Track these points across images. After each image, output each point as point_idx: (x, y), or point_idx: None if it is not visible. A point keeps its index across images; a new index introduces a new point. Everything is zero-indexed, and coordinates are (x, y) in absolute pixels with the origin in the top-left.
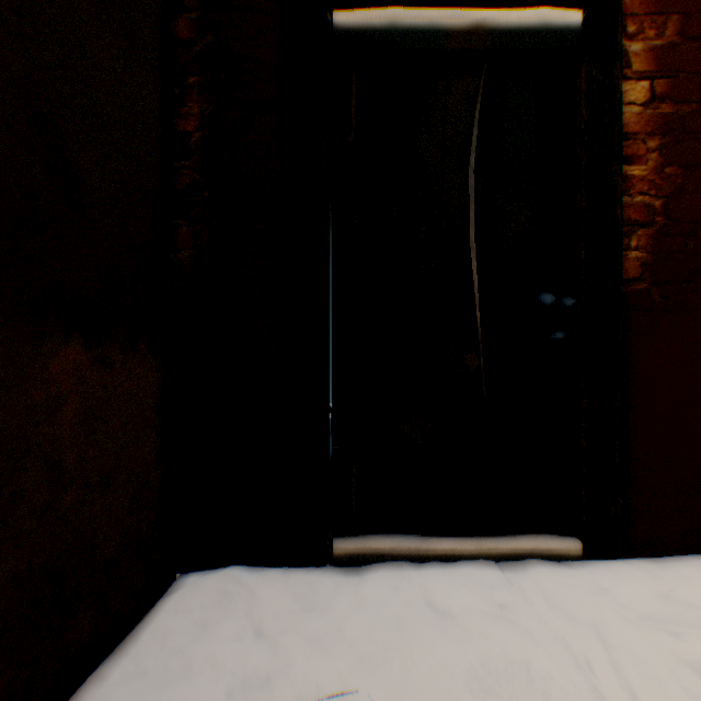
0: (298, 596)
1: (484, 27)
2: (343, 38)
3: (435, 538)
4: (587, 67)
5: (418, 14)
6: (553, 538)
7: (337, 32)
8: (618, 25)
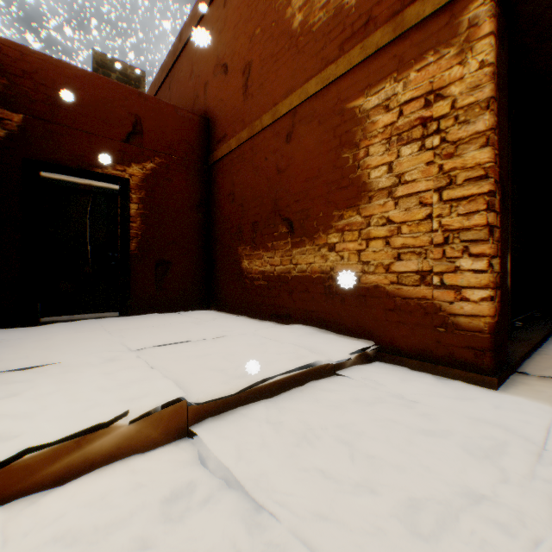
0: (31, 327)
1: (92, 184)
2: (45, 179)
3: (77, 315)
4: (121, 199)
5: (71, 178)
6: (112, 312)
7: (43, 177)
8: (129, 190)
